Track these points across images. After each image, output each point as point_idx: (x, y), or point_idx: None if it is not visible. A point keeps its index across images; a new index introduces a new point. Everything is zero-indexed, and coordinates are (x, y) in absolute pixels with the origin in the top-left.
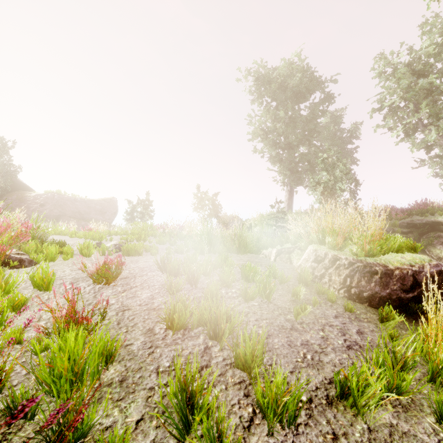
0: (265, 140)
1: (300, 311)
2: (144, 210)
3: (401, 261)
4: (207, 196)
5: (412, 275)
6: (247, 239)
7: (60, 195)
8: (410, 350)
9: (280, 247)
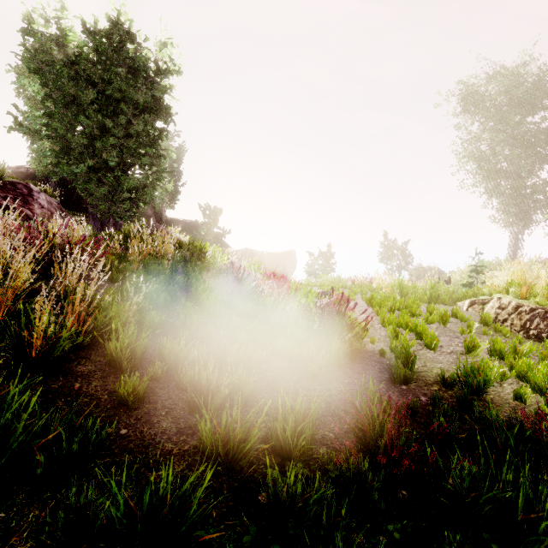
0: (476, 172)
1: (464, 330)
2: (325, 262)
3: None
4: (396, 245)
5: None
6: (441, 292)
7: (251, 250)
8: (526, 347)
9: (474, 298)
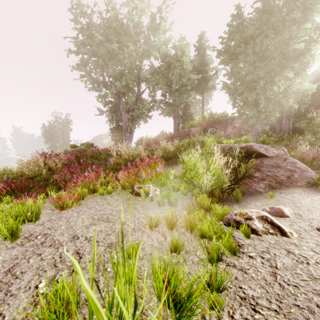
0: None
1: None
2: None
3: None
4: None
5: None
6: None
7: None
8: None
9: None
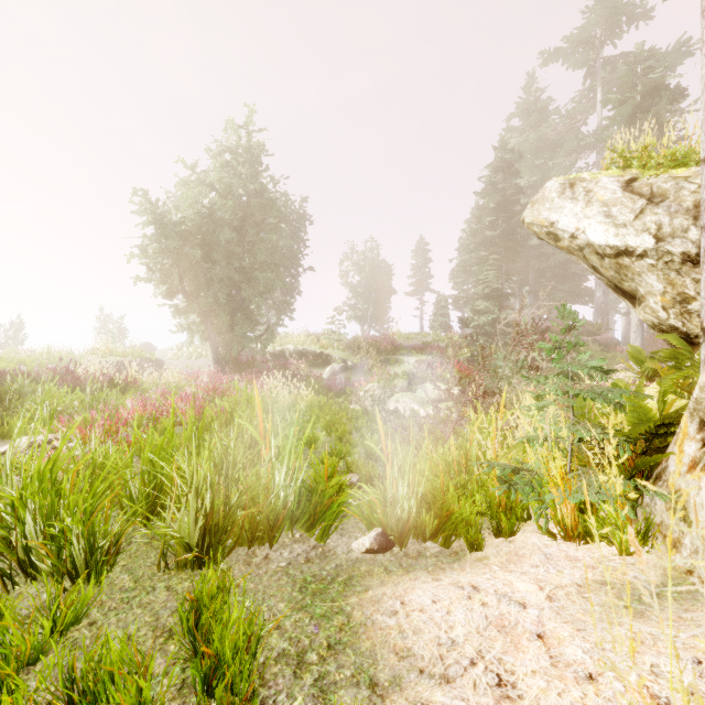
0: None
1: None
2: (17, 334)
3: (115, 359)
4: (112, 320)
5: (116, 364)
6: None
7: None
8: None
9: None
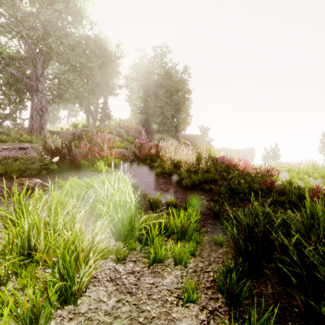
0: None
1: None
2: (274, 154)
3: None
4: None
5: None
6: None
7: (226, 148)
8: None
9: None
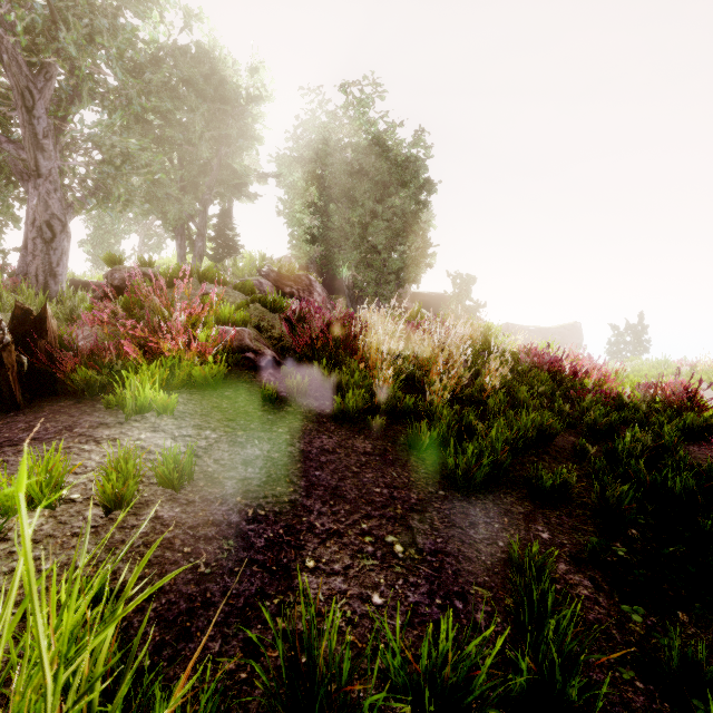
0: None
1: None
2: (635, 339)
3: None
4: None
5: None
6: None
7: (513, 325)
8: None
9: None
